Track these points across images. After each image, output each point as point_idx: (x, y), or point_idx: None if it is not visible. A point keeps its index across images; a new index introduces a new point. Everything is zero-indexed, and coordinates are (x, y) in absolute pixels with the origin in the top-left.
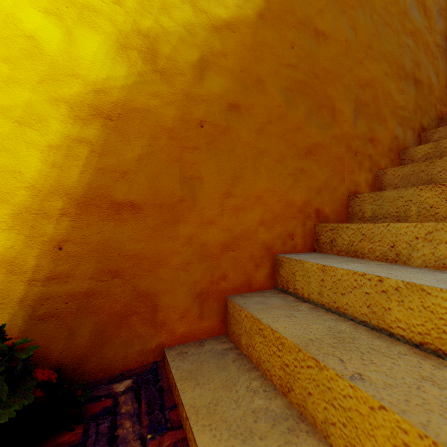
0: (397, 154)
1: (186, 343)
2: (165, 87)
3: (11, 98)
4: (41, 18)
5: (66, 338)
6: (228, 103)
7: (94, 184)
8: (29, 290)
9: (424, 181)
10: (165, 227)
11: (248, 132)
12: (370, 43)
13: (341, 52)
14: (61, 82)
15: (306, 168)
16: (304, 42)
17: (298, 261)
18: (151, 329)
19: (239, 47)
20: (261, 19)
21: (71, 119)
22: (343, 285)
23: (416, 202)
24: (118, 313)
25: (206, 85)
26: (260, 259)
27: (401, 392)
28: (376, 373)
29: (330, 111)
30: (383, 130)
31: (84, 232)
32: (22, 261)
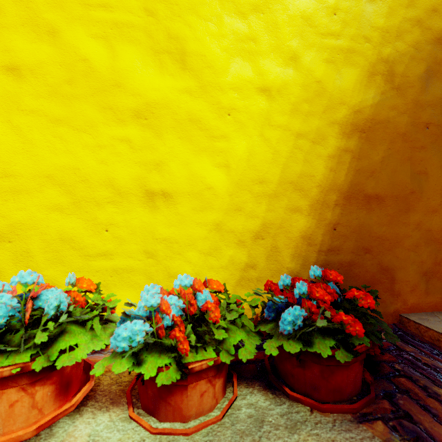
0: None
1: (416, 313)
2: (399, 100)
3: (309, 126)
4: (324, 67)
5: None
6: None
7: (354, 182)
8: (318, 258)
9: None
10: (399, 215)
11: None
12: None
13: None
14: (335, 109)
15: None
16: None
17: None
18: (390, 297)
19: None
20: None
21: (340, 135)
22: None
23: None
24: (368, 281)
25: (430, 92)
26: None
27: None
28: None
29: None
30: None
31: (347, 218)
32: (314, 237)
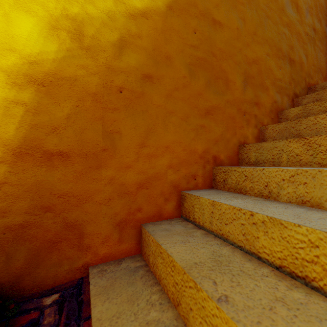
0: (276, 114)
1: (108, 262)
2: (90, 61)
3: None
4: None
5: (3, 262)
6: (142, 74)
7: (29, 137)
8: None
9: (294, 135)
10: (90, 171)
11: (159, 97)
12: (256, 31)
13: (233, 37)
14: None
15: (206, 125)
16: (204, 29)
17: (196, 197)
18: (78, 252)
19: (151, 30)
20: (170, 10)
21: (8, 84)
22: (226, 217)
23: (286, 151)
24: (49, 240)
25: (124, 60)
26: (169, 195)
27: (256, 313)
28: (239, 294)
29: (224, 81)
30: (265, 96)
31: (19, 176)
32: None
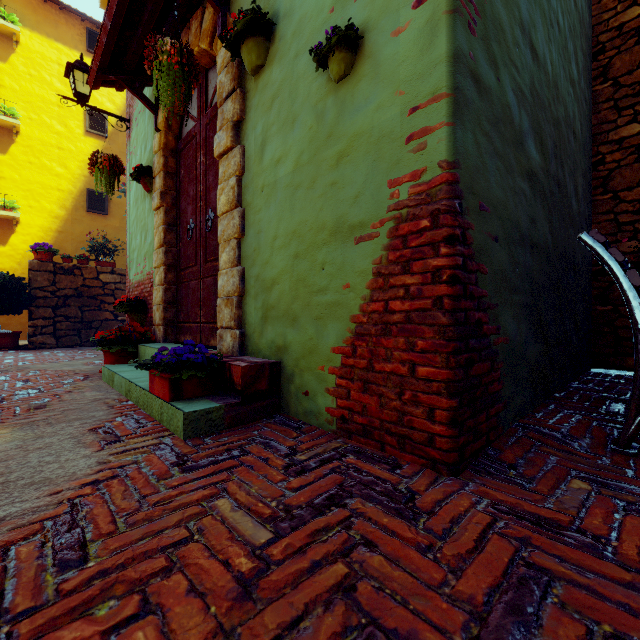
0: None
1: None
2: None
3: None
4: None
5: None
6: None
7: None
8: None
9: None
10: (11, 318)
11: None
12: None
13: None
14: None
15: None
16: None
17: None
18: None
19: None
20: None
21: None
22: None
23: None
24: None
25: None
26: None
27: None
28: None
29: None
30: None
31: None
32: None
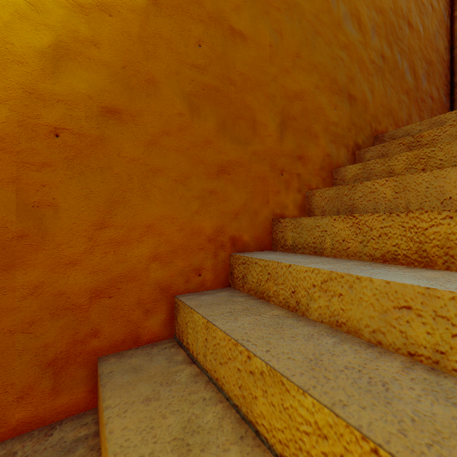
0: (329, 172)
1: (28, 433)
2: None
3: None
4: None
5: None
6: (101, 107)
7: None
8: None
9: (347, 206)
10: None
11: (135, 145)
12: (299, 51)
13: (264, 58)
14: None
15: (219, 189)
16: (215, 41)
17: (190, 309)
18: None
19: (119, 35)
20: (154, 5)
21: None
22: (221, 352)
23: (330, 233)
24: None
25: (64, 80)
26: (153, 303)
27: None
28: None
29: (249, 123)
30: (314, 147)
31: None
32: None
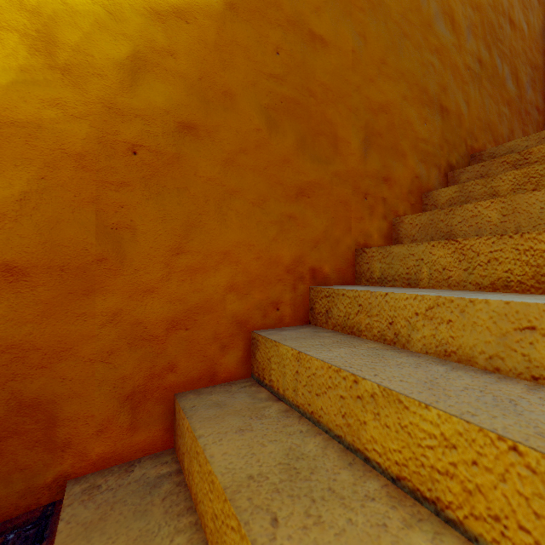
0: (418, 197)
1: (107, 469)
2: (70, 92)
3: None
4: None
5: None
6: (178, 122)
7: None
8: None
9: (443, 233)
10: (70, 300)
11: (211, 163)
12: (385, 57)
13: (346, 65)
14: None
15: (298, 214)
16: (294, 48)
17: (274, 343)
18: (44, 454)
19: (196, 44)
20: (231, 10)
21: None
22: (318, 382)
23: (428, 261)
24: None
25: (142, 94)
26: (230, 338)
27: None
28: None
29: (330, 140)
30: (401, 168)
31: None
32: None
